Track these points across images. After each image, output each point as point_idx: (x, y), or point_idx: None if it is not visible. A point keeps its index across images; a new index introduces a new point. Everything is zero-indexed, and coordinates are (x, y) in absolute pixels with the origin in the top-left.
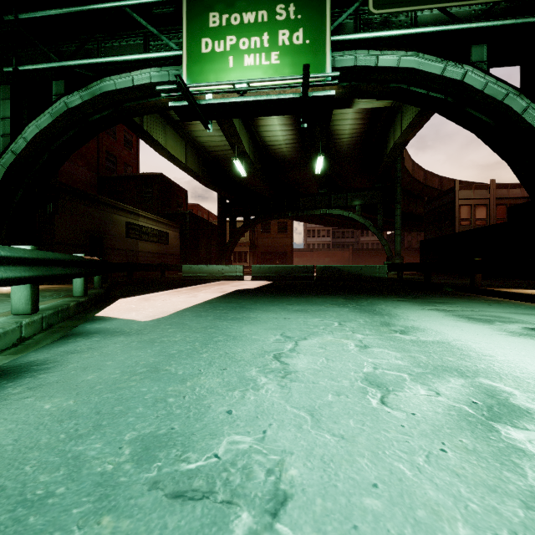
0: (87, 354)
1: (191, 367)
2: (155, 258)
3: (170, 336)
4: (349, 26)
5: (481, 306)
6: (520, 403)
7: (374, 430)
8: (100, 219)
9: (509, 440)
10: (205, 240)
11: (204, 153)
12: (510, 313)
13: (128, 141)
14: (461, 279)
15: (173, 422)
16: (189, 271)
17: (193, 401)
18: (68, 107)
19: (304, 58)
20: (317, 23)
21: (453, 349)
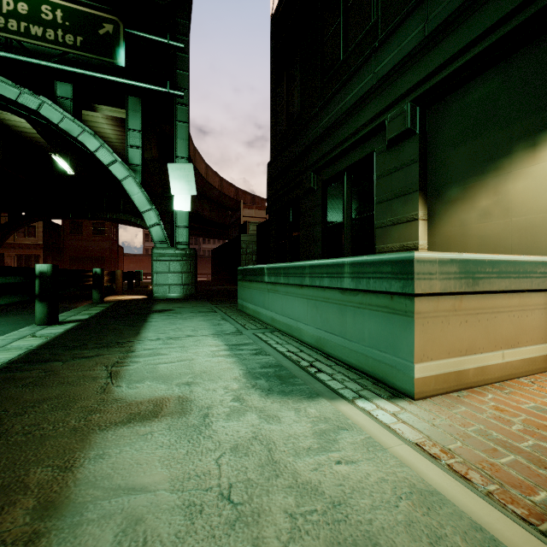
0: None
1: None
2: None
3: None
4: None
5: None
6: None
7: None
8: None
9: None
10: None
11: None
12: None
13: None
14: None
15: None
16: None
17: None
18: None
19: None
20: None
21: None
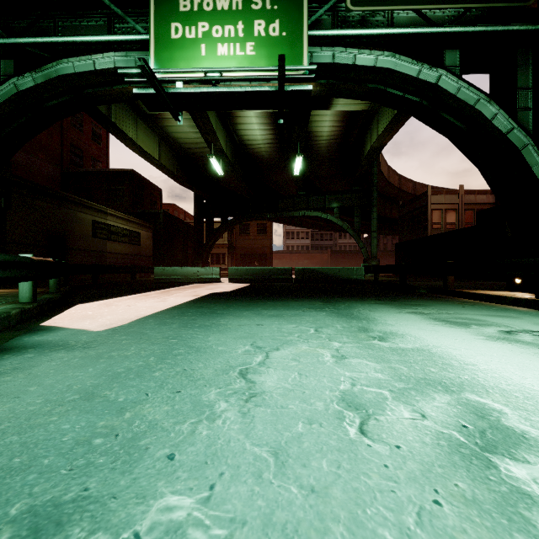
0: (8, 377)
1: (136, 390)
2: (125, 260)
3: (123, 349)
4: (327, 22)
5: (456, 308)
6: (513, 424)
7: (353, 474)
8: (62, 217)
9: (511, 481)
10: (180, 241)
11: (179, 150)
12: (483, 315)
13: (96, 135)
14: (433, 281)
15: (90, 478)
16: (162, 273)
17: (126, 442)
18: (18, 89)
19: (281, 51)
20: (294, 16)
21: (434, 357)
